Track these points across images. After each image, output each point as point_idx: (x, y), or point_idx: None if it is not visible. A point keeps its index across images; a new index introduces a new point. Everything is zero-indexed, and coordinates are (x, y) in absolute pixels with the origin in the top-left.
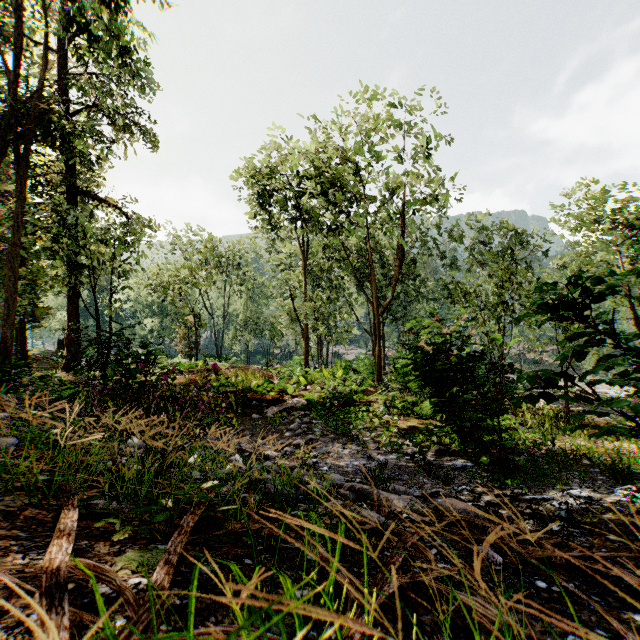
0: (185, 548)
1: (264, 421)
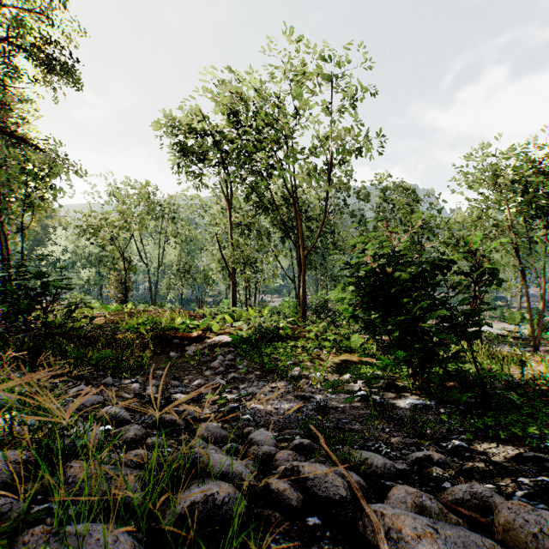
0: None
1: (182, 359)
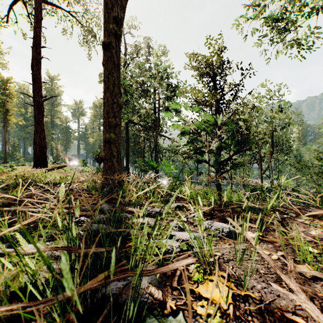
0: None
1: None
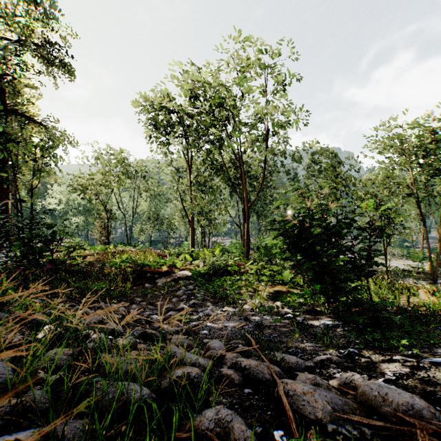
0: None
1: (155, 289)
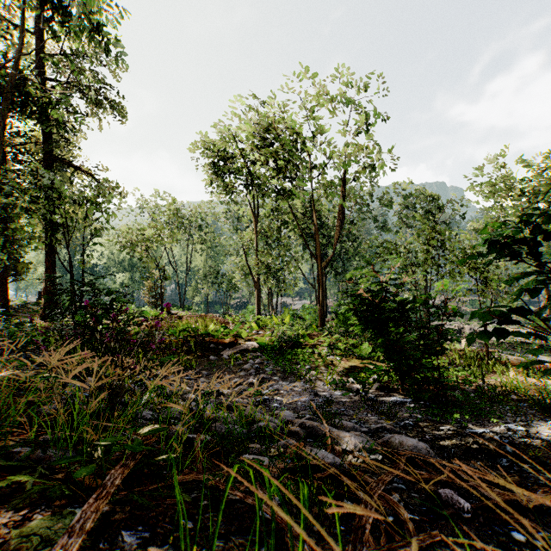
0: (112, 509)
1: (220, 362)
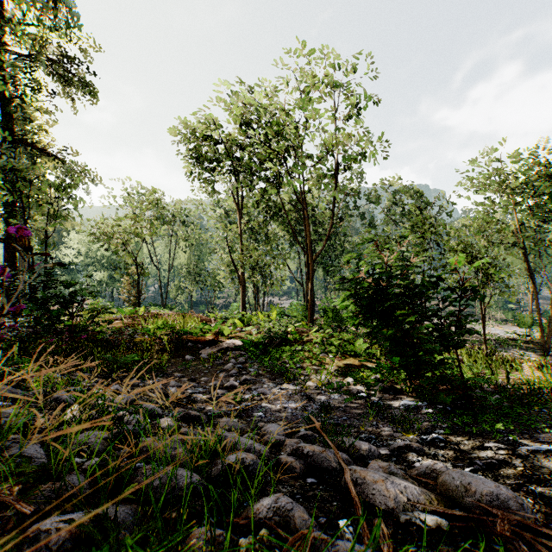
0: None
1: (197, 362)
